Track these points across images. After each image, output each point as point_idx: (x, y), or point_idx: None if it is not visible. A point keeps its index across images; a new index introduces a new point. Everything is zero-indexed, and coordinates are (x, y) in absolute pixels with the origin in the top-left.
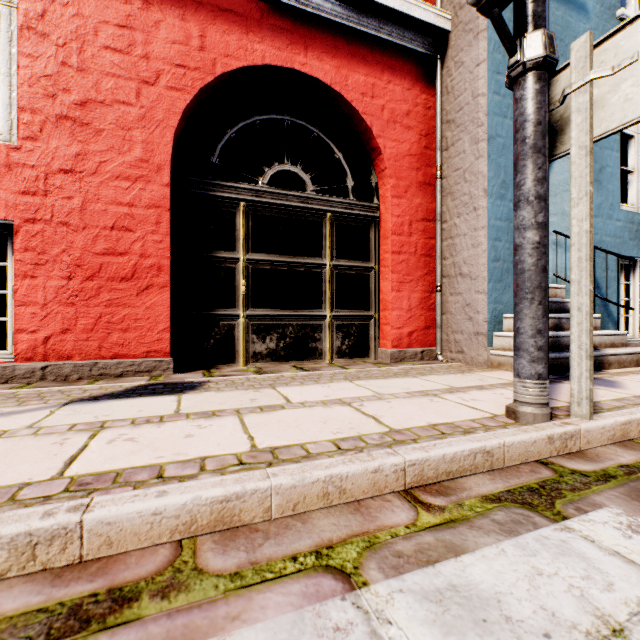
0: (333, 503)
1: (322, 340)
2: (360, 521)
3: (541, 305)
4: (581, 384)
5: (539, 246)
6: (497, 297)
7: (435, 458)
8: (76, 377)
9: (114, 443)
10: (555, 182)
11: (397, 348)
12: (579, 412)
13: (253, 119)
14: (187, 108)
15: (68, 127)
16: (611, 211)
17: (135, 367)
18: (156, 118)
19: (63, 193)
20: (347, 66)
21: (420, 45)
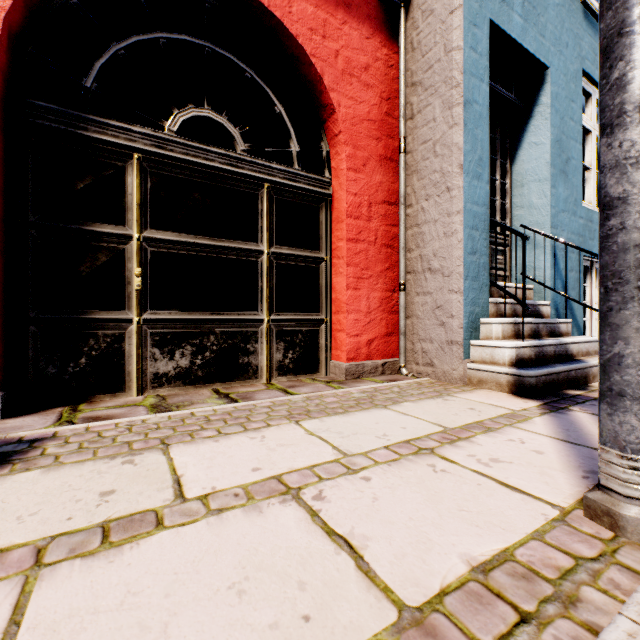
0: None
1: (257, 353)
2: None
3: None
4: None
5: None
6: (474, 298)
7: None
8: None
9: None
10: (522, 171)
11: (354, 361)
12: None
13: (154, 35)
14: None
15: None
16: (575, 207)
17: None
18: None
19: None
20: None
21: None
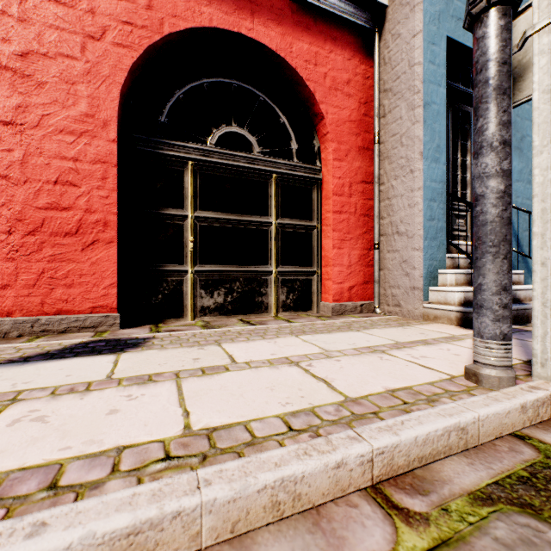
0: (285, 514)
1: (268, 294)
2: (322, 548)
3: (506, 259)
4: (545, 344)
5: (504, 195)
6: (432, 254)
7: (406, 442)
8: (16, 334)
9: (16, 425)
10: None
11: (338, 302)
12: (543, 374)
13: (201, 81)
14: (134, 66)
15: (8, 78)
16: (530, 176)
17: (80, 323)
18: (102, 73)
19: (2, 145)
20: (292, 34)
21: (360, 18)
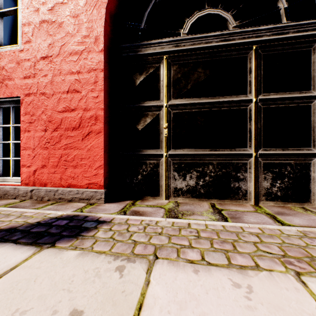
0: None
1: (246, 180)
2: None
3: None
4: None
5: None
6: None
7: None
8: (47, 199)
9: None
10: None
11: None
12: None
13: None
14: None
15: (45, 27)
16: None
17: (79, 195)
18: (94, 0)
19: (42, 73)
20: None
21: None
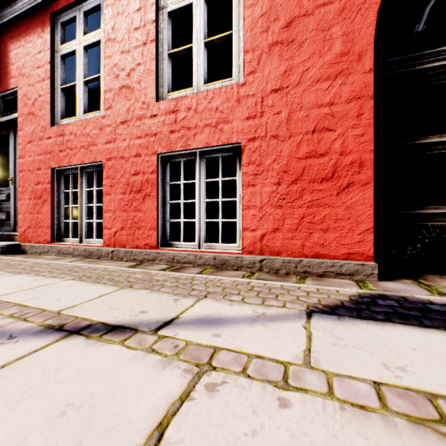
0: None
1: None
2: None
3: None
4: None
5: None
6: None
7: None
8: (284, 271)
9: None
10: None
11: None
12: None
13: None
14: None
15: (277, 51)
16: None
17: (335, 268)
18: (356, 3)
19: (273, 110)
20: None
21: None
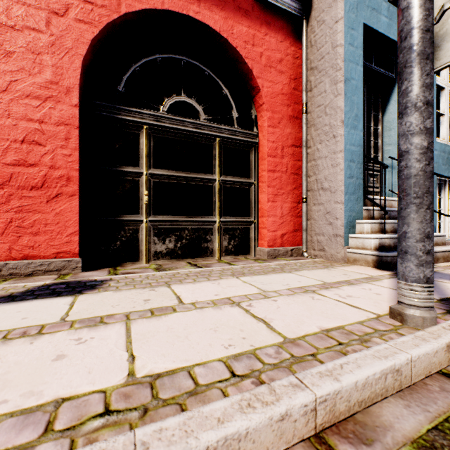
0: None
1: (212, 241)
2: None
3: (429, 209)
4: None
5: (427, 151)
6: (351, 206)
7: (347, 388)
8: None
9: None
10: (390, 120)
11: (272, 247)
12: None
13: (154, 56)
14: (95, 40)
15: None
16: None
17: (45, 267)
18: (65, 46)
19: None
20: (233, 18)
21: (290, 7)
